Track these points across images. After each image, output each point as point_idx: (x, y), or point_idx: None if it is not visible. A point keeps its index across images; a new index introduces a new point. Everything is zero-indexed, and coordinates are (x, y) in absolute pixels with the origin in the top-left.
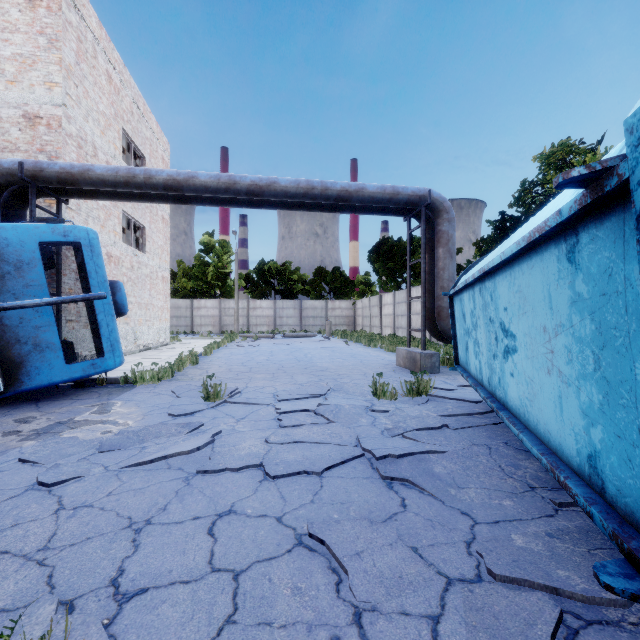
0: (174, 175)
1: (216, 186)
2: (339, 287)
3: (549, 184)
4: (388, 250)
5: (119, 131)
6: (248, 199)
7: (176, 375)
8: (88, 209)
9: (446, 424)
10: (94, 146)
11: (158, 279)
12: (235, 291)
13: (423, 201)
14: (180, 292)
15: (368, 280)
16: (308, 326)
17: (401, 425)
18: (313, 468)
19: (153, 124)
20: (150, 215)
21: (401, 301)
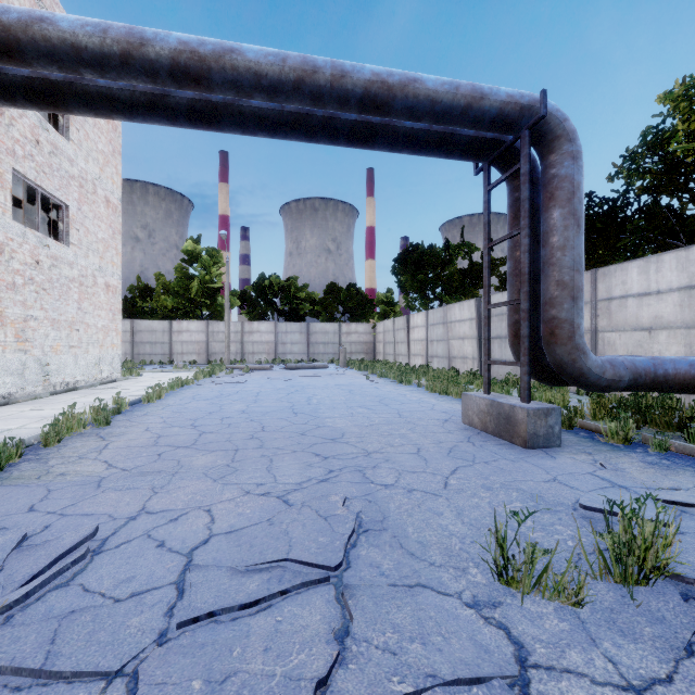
0: None
1: (99, 46)
2: (355, 307)
3: (671, 144)
4: (418, 258)
5: None
6: (186, 103)
7: (23, 460)
8: None
9: None
10: None
11: (97, 287)
12: (225, 310)
13: (527, 117)
14: (158, 312)
15: (390, 298)
16: (317, 354)
17: None
18: None
19: None
20: (80, 191)
21: (437, 322)
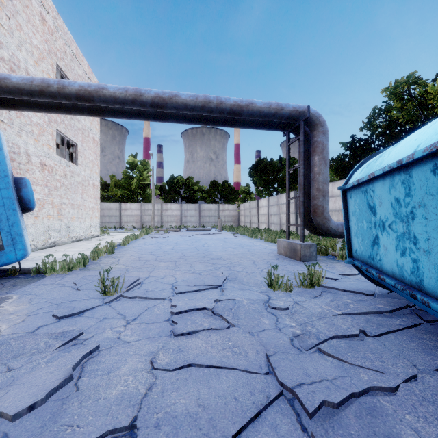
0: (85, 86)
1: (124, 97)
2: (227, 195)
3: (391, 112)
4: (263, 167)
5: (53, 65)
6: (154, 112)
7: (89, 264)
8: (21, 124)
9: (363, 330)
10: (27, 72)
11: (89, 186)
12: (152, 197)
13: (302, 116)
14: (112, 198)
15: (248, 190)
16: (205, 223)
17: (310, 330)
18: (213, 437)
19: (85, 65)
20: (82, 136)
21: (274, 204)
